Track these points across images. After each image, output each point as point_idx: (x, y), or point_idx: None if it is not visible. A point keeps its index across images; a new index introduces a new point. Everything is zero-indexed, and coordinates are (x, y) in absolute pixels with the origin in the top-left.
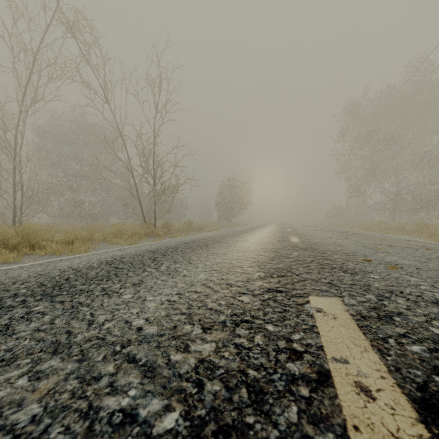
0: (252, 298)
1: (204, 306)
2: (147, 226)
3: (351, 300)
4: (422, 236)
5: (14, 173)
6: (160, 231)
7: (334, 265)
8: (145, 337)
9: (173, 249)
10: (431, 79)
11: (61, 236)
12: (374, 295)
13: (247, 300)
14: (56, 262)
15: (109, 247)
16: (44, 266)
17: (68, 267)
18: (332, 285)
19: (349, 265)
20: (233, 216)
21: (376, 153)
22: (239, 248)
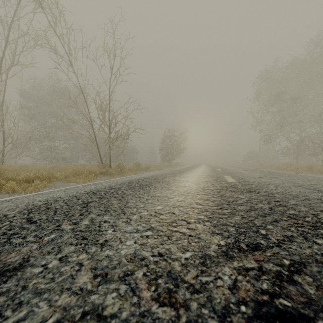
0: None
1: None
2: (103, 167)
3: None
4: None
5: None
6: (113, 170)
7: (306, 218)
8: None
9: (115, 189)
10: None
11: (22, 176)
12: None
13: None
14: None
15: (65, 185)
16: None
17: None
18: None
19: None
20: (173, 159)
21: (284, 110)
22: (180, 189)
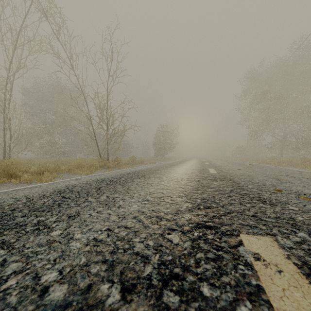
0: (181, 237)
1: (131, 248)
2: (102, 160)
3: (286, 240)
4: (305, 168)
5: (4, 121)
6: (111, 164)
7: (251, 195)
8: (43, 310)
9: (117, 179)
10: (309, 53)
11: (34, 168)
12: (306, 232)
13: (177, 240)
14: (19, 190)
15: (71, 176)
16: (6, 194)
17: (25, 195)
18: (258, 218)
19: (264, 195)
20: (165, 153)
21: (269, 108)
22: (169, 178)
